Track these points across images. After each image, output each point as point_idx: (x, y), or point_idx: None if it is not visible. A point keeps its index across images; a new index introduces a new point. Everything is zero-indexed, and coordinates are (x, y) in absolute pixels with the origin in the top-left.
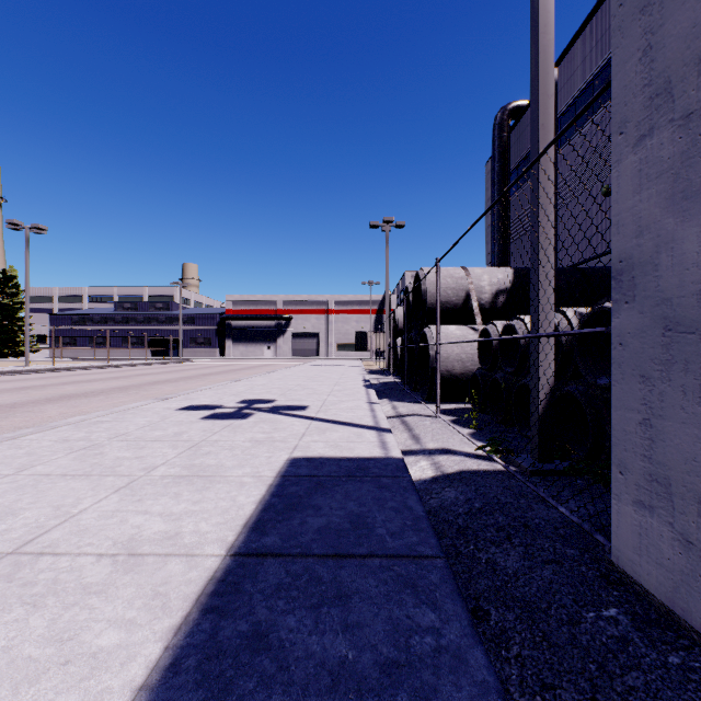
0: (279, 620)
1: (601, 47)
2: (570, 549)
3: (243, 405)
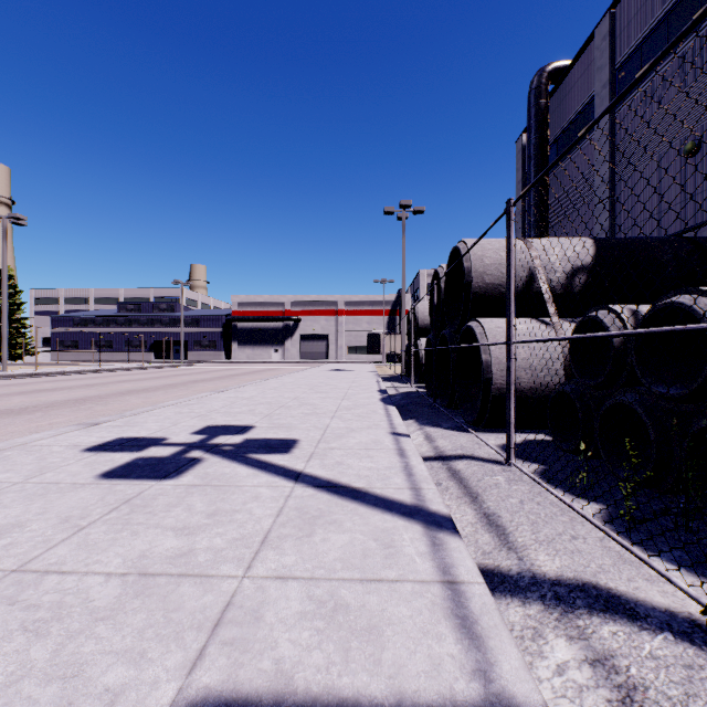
0: None
1: None
2: None
3: (197, 439)
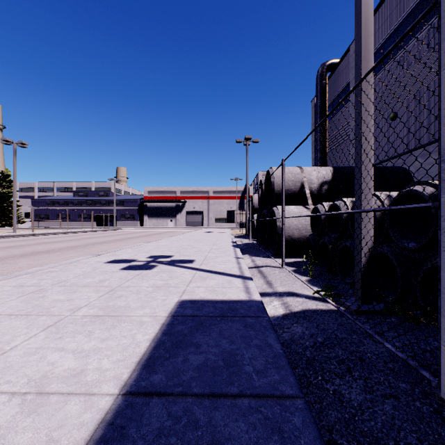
0: None
1: (389, 22)
2: (401, 383)
3: (151, 259)
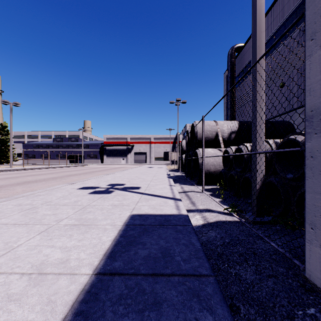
0: None
1: (279, 17)
2: (280, 268)
3: (109, 187)
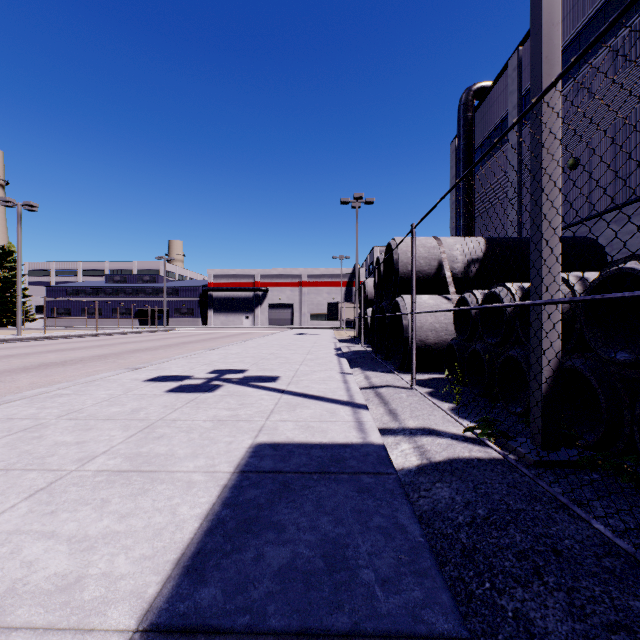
0: None
1: (567, 24)
2: (633, 599)
3: (213, 376)
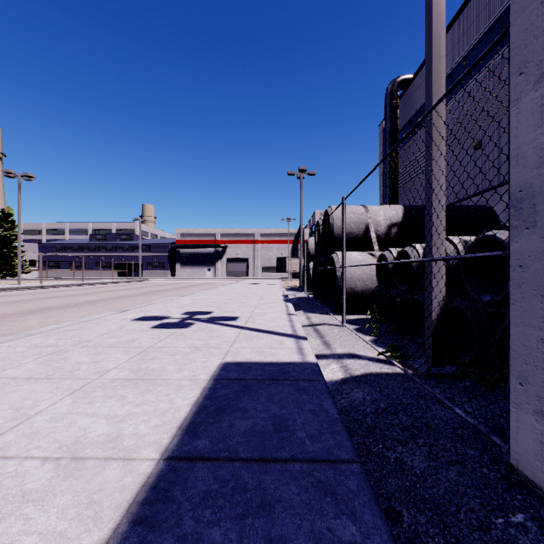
0: (205, 533)
1: (472, 31)
2: (469, 449)
3: (186, 316)
